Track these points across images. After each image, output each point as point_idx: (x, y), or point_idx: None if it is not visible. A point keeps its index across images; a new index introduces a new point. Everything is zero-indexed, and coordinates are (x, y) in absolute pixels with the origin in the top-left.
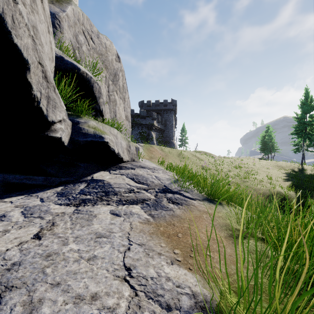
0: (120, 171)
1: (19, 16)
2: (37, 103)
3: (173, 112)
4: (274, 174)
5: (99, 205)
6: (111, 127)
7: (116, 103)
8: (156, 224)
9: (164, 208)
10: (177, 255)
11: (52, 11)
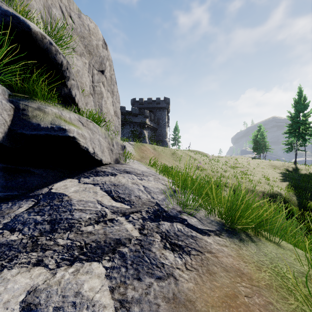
0: (94, 179)
1: None
2: None
3: (166, 110)
4: (270, 174)
5: (15, 269)
6: (84, 118)
7: (103, 96)
8: None
9: (156, 268)
10: None
11: None
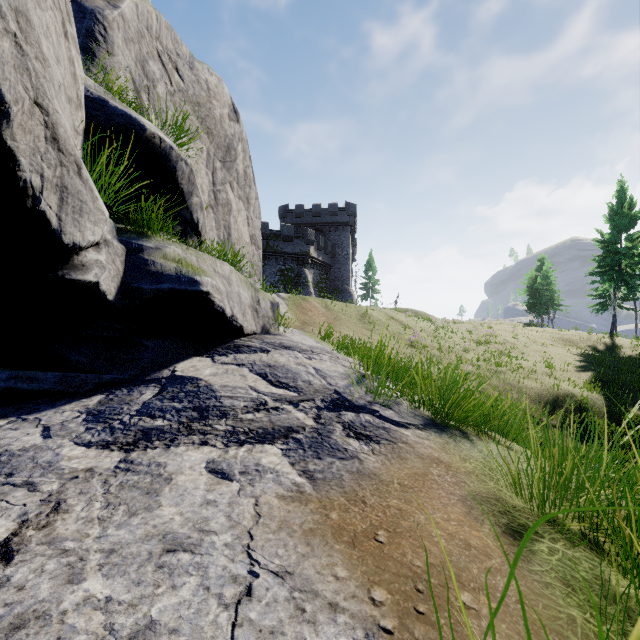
0: (236, 357)
1: None
2: (33, 202)
3: (349, 229)
4: (557, 356)
5: (183, 447)
6: (216, 260)
7: (231, 208)
8: (320, 501)
9: (338, 451)
10: (381, 611)
11: (89, 4)
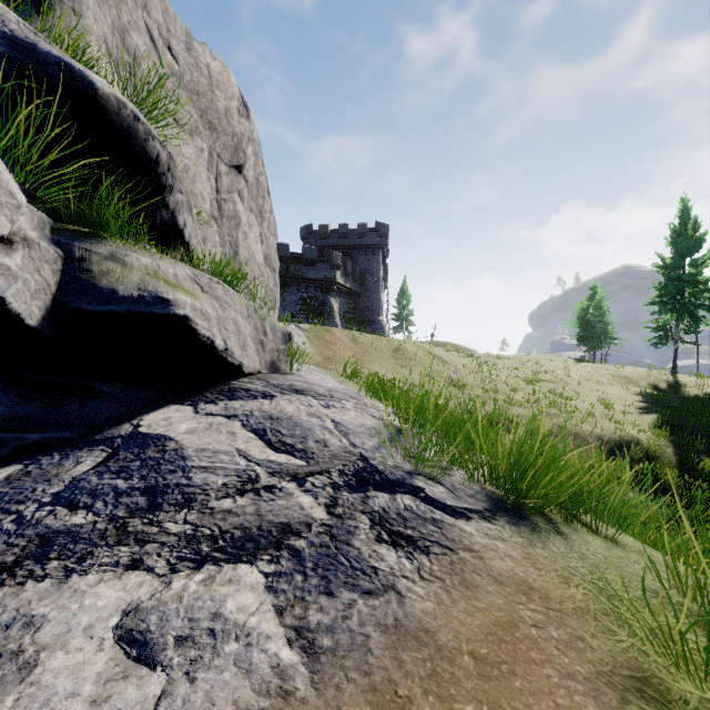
0: (228, 405)
1: None
2: None
3: (380, 252)
4: (615, 396)
5: (93, 575)
6: (204, 275)
7: (239, 222)
8: None
9: (362, 576)
10: None
11: None
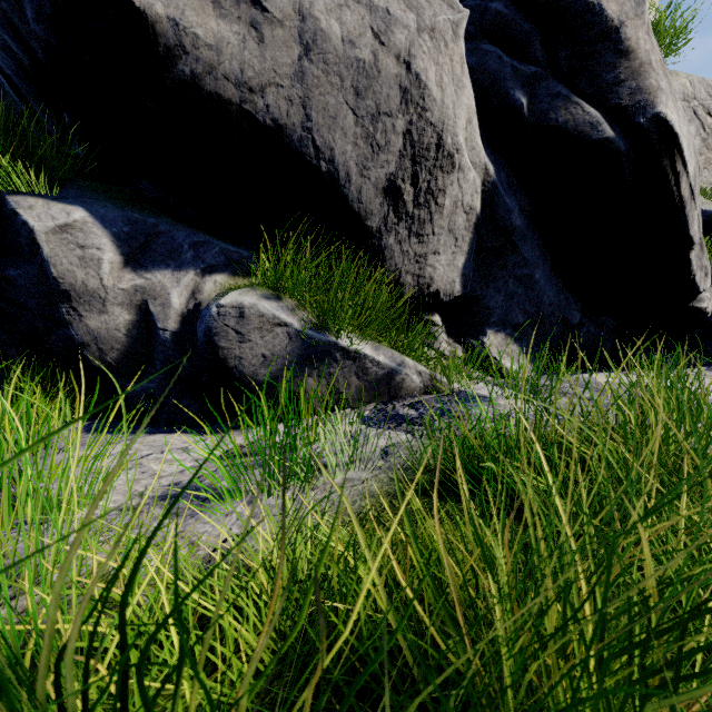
0: None
1: (694, 212)
2: (692, 276)
3: None
4: None
5: None
6: None
7: None
8: None
9: None
10: None
11: None
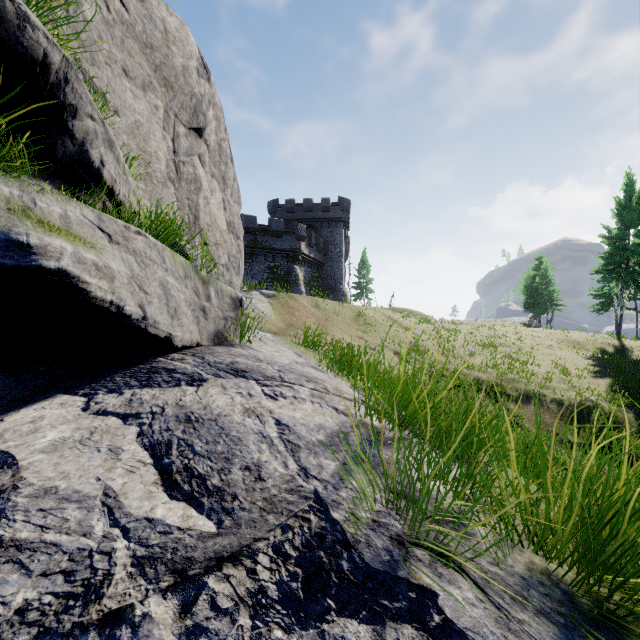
0: (135, 395)
1: None
2: None
3: (342, 225)
4: (567, 360)
5: None
6: (115, 221)
7: (200, 186)
8: None
9: None
10: None
11: None
